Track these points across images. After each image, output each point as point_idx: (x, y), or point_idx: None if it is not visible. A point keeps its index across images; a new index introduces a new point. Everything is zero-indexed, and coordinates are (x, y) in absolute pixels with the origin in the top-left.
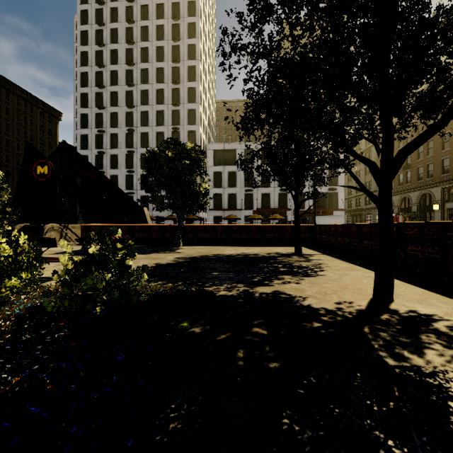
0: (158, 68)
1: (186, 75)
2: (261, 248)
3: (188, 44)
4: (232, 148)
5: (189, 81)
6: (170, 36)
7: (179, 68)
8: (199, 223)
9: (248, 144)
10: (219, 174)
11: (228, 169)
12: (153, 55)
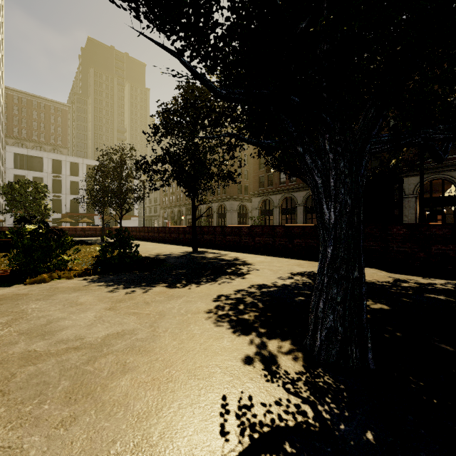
0: None
1: None
2: (85, 238)
3: None
4: (38, 155)
5: None
6: None
7: None
8: (9, 225)
9: (57, 155)
10: (22, 177)
11: (34, 174)
12: None
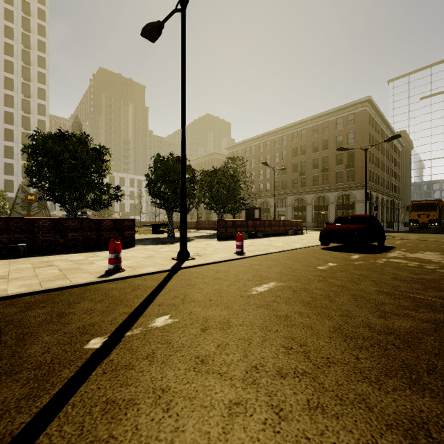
0: (7, 94)
1: (36, 109)
2: None
3: (39, 87)
4: None
5: (39, 114)
6: (20, 74)
7: (29, 101)
8: None
9: None
10: None
11: None
12: (0, 82)
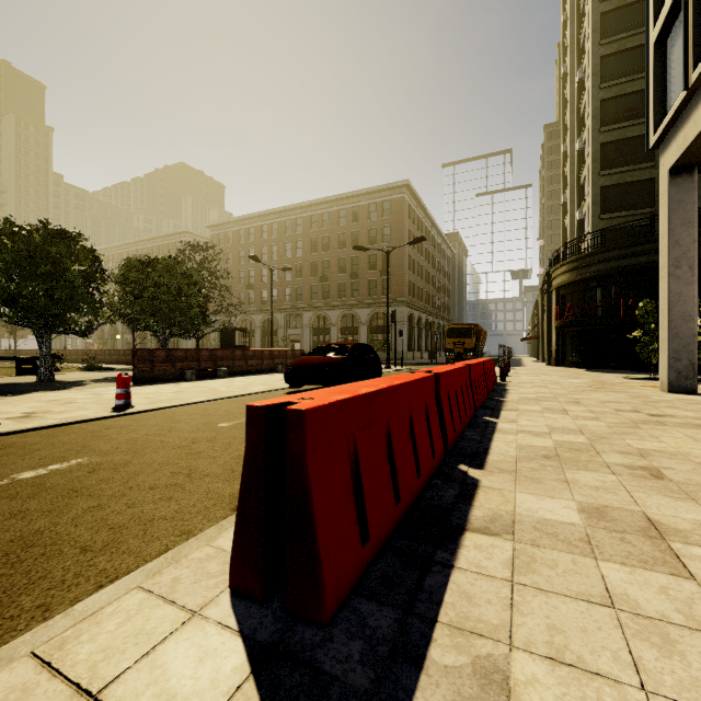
0: None
1: None
2: None
3: None
4: None
5: None
6: None
7: None
8: None
9: None
10: None
11: None
12: None
